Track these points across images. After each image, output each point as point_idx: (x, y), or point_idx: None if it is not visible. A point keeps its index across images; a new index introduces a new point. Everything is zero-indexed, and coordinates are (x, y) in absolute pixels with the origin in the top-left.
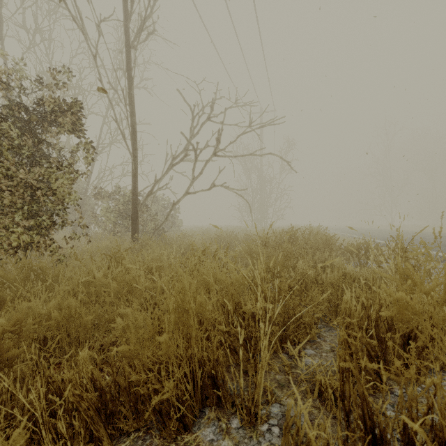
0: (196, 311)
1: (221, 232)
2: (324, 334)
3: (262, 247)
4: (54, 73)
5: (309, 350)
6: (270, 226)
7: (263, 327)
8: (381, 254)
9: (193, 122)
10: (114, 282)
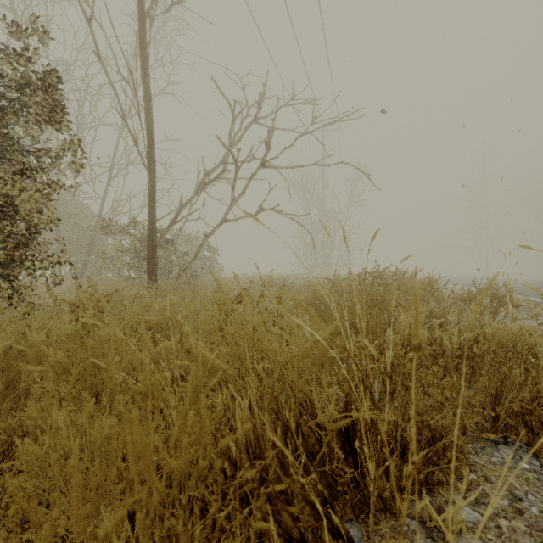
0: (183, 464)
1: (271, 270)
2: (477, 459)
3: (334, 294)
4: (22, 35)
5: (464, 510)
6: (373, 237)
7: (372, 475)
8: (518, 305)
9: (233, 124)
10: (60, 353)
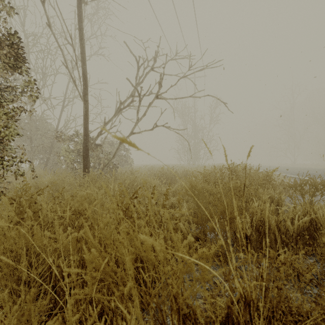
0: None
1: (161, 168)
2: None
3: (204, 184)
4: None
5: None
6: (248, 153)
7: None
8: None
9: (138, 71)
10: None
